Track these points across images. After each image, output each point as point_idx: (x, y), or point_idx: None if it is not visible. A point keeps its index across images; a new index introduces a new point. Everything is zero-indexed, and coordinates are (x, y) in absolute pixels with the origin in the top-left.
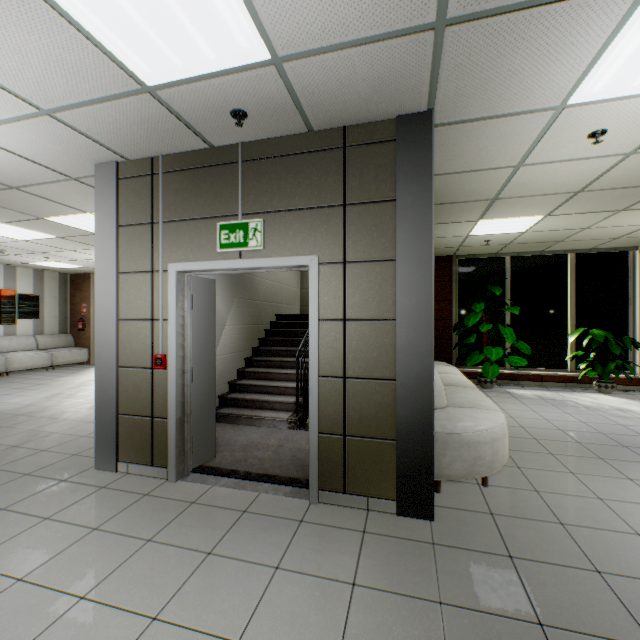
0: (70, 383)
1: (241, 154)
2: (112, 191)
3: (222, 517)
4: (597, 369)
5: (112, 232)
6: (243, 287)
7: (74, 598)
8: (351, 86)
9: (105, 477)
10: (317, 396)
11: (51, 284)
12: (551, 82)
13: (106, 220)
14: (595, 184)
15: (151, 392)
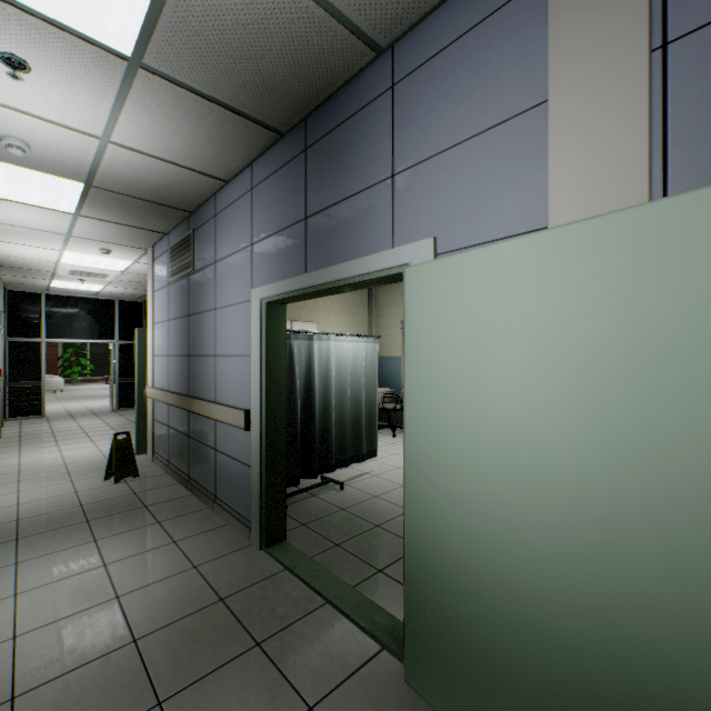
0: None
1: None
2: None
3: None
4: None
5: None
6: None
7: None
8: None
9: None
10: None
11: None
12: None
13: None
14: None
15: None
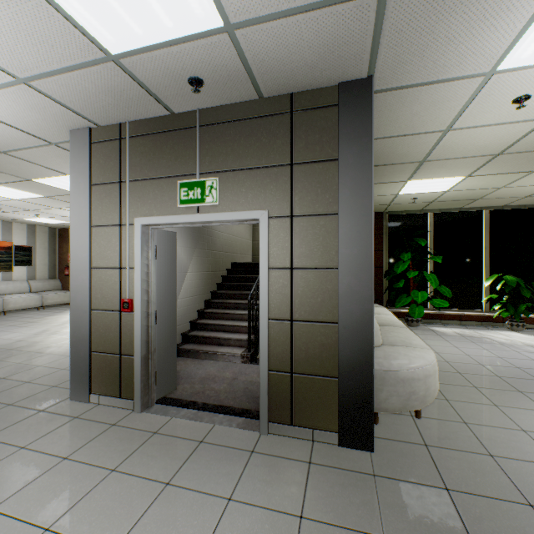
0: (56, 321)
1: (199, 119)
2: (85, 154)
3: (181, 447)
4: (510, 310)
5: (85, 190)
6: (203, 239)
7: (39, 530)
8: (298, 53)
9: (78, 408)
10: (267, 337)
11: (42, 237)
12: (484, 48)
13: (80, 180)
14: (514, 147)
15: (119, 332)
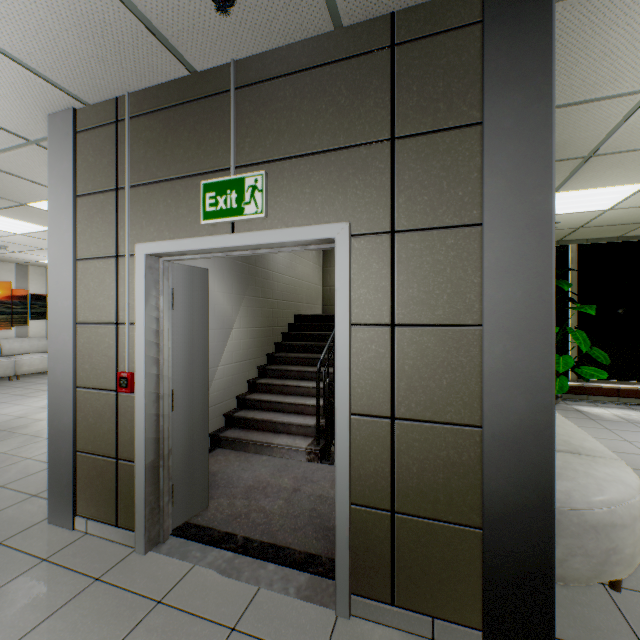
0: None
1: (234, 78)
2: (67, 149)
3: None
4: None
5: (67, 204)
6: (255, 283)
7: None
8: None
9: (54, 539)
10: (348, 446)
11: None
12: None
13: (60, 189)
14: None
15: (115, 424)
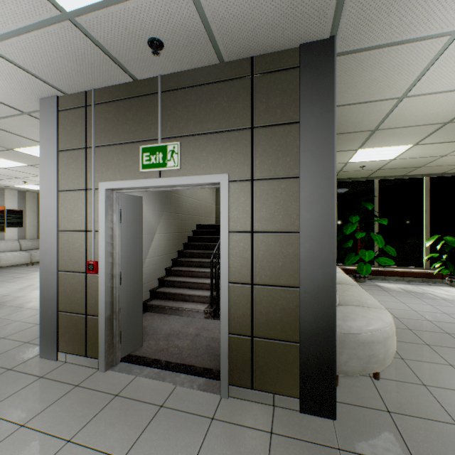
0: None
1: (160, 85)
2: (53, 121)
3: (140, 413)
4: (449, 268)
5: (53, 156)
6: (170, 203)
7: None
8: (259, 9)
9: (46, 366)
10: (227, 301)
11: (31, 202)
12: None
13: (48, 146)
14: None
15: (85, 293)
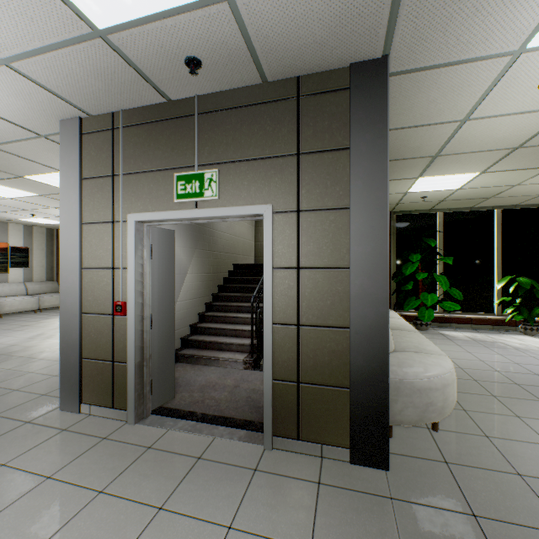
0: (52, 324)
1: (197, 107)
2: (75, 145)
3: (176, 464)
4: (523, 313)
5: (75, 185)
6: (203, 239)
7: None
8: (306, 27)
9: (68, 419)
10: (271, 343)
11: (39, 238)
12: (515, 20)
13: (70, 173)
14: (534, 139)
15: (112, 337)
